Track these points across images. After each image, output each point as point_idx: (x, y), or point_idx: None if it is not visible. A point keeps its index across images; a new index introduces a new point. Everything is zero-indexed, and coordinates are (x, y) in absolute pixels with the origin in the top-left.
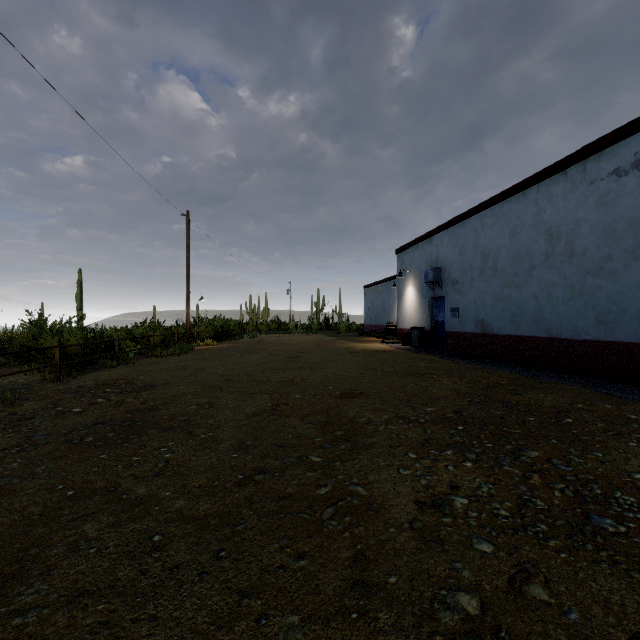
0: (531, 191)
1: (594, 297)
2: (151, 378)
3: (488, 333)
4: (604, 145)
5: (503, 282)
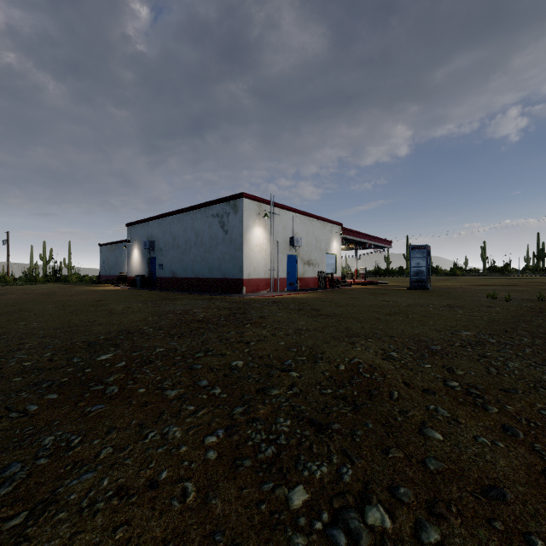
0: (191, 213)
1: (208, 261)
2: None
3: (176, 277)
4: (210, 204)
5: (181, 252)
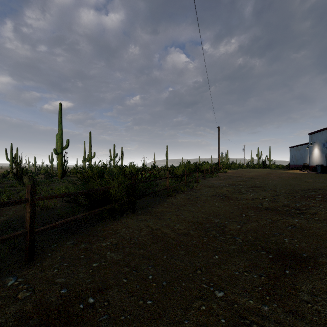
0: None
1: None
2: (235, 175)
3: None
4: None
5: None
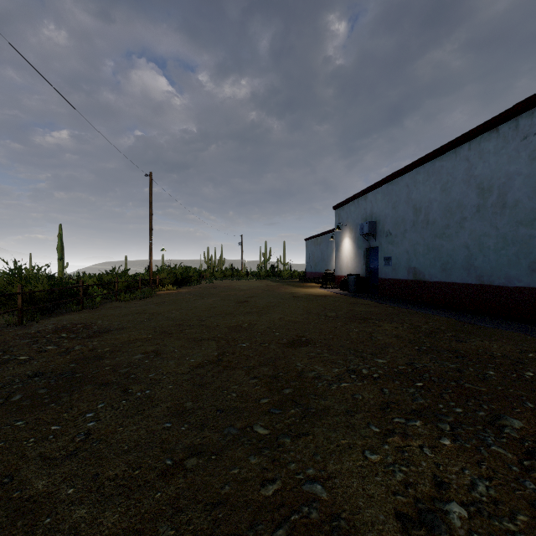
0: (462, 149)
1: (527, 246)
2: (108, 322)
3: (420, 280)
4: None
5: (434, 233)
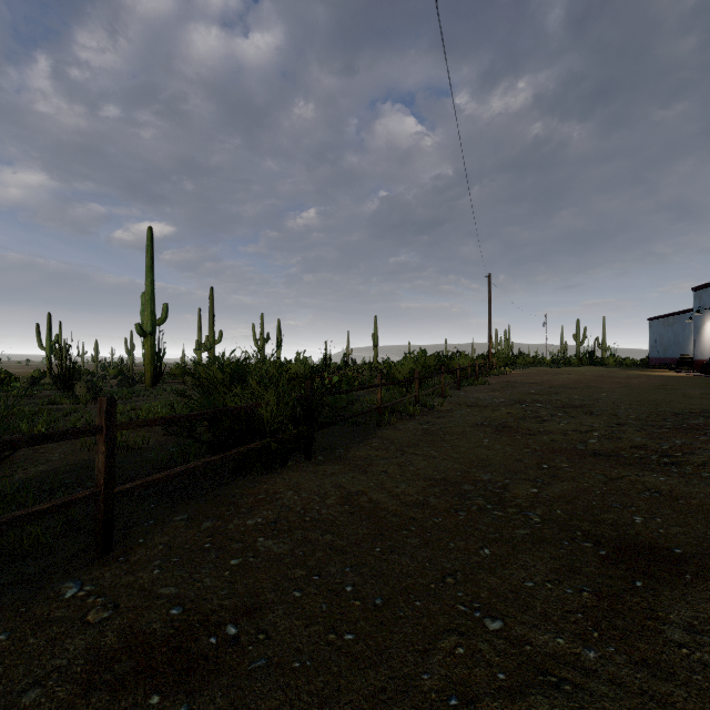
0: None
1: None
2: (525, 381)
3: None
4: None
5: None
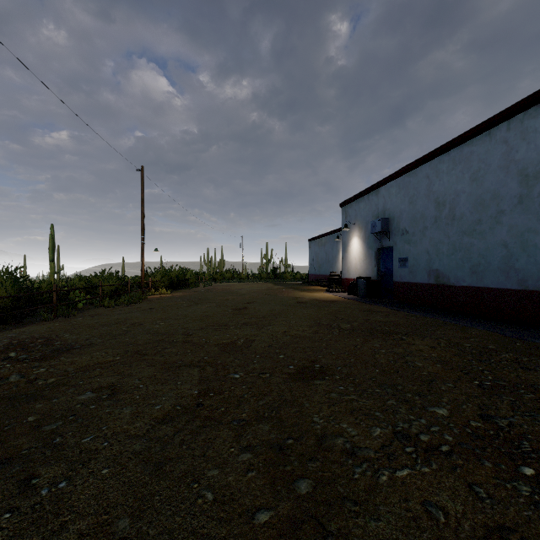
0: (499, 129)
1: None
2: (76, 336)
3: (444, 284)
4: None
5: (462, 230)
